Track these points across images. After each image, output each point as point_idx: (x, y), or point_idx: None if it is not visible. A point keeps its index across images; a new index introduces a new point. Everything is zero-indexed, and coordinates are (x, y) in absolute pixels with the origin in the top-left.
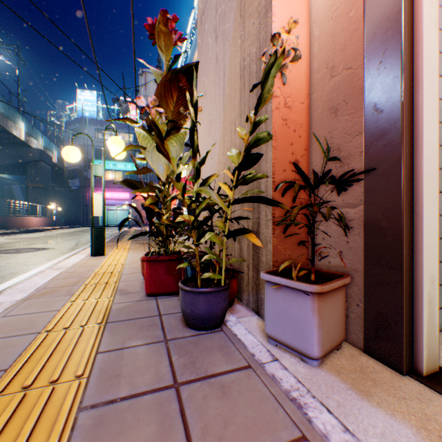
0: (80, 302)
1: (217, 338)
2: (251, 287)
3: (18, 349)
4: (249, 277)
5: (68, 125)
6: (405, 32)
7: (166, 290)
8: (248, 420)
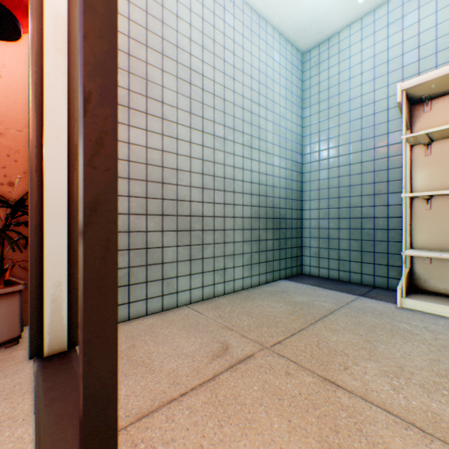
0: None
1: None
2: None
3: None
4: None
5: None
6: (32, 96)
7: None
8: None
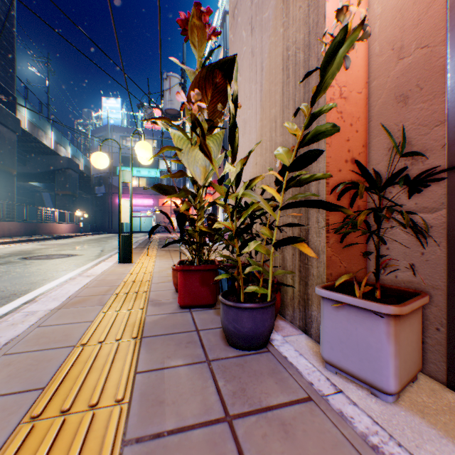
0: (112, 312)
1: (265, 361)
2: (297, 302)
3: (54, 364)
4: (294, 291)
5: (93, 133)
6: None
7: (201, 302)
8: None
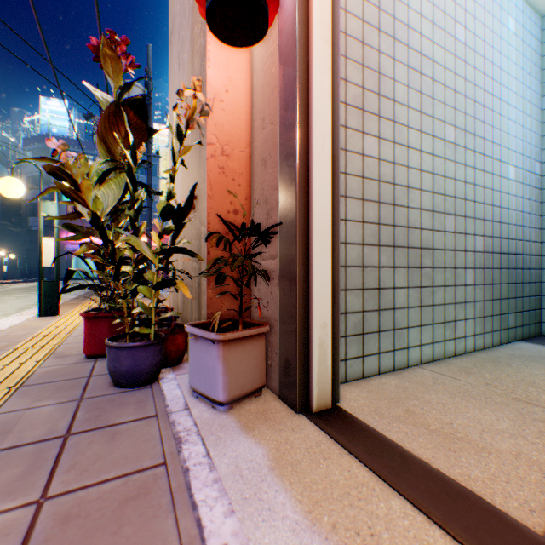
0: None
1: (140, 394)
2: None
3: None
4: None
5: (26, 143)
6: (299, 99)
7: None
8: (122, 456)
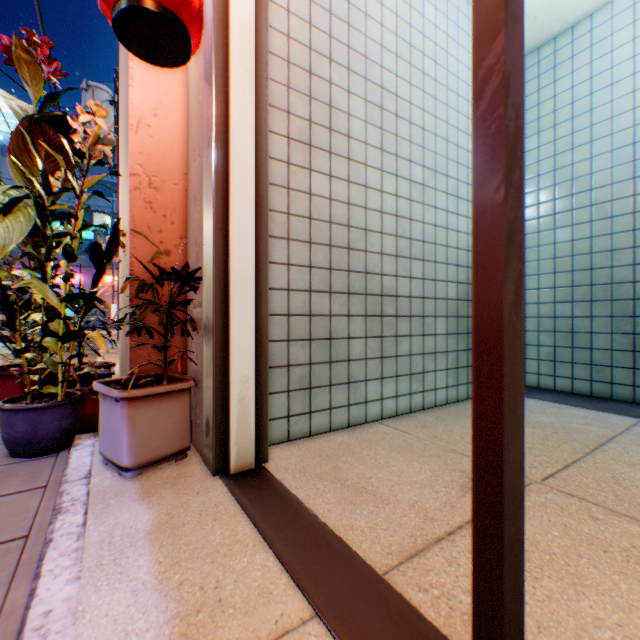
0: None
1: (39, 464)
2: None
3: None
4: None
5: None
6: (217, 133)
7: None
8: None
